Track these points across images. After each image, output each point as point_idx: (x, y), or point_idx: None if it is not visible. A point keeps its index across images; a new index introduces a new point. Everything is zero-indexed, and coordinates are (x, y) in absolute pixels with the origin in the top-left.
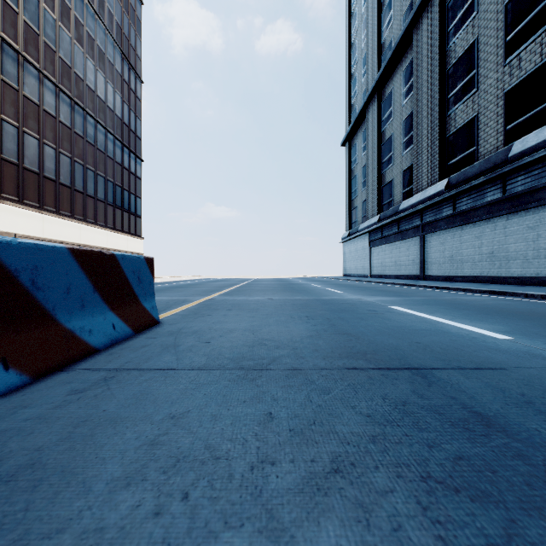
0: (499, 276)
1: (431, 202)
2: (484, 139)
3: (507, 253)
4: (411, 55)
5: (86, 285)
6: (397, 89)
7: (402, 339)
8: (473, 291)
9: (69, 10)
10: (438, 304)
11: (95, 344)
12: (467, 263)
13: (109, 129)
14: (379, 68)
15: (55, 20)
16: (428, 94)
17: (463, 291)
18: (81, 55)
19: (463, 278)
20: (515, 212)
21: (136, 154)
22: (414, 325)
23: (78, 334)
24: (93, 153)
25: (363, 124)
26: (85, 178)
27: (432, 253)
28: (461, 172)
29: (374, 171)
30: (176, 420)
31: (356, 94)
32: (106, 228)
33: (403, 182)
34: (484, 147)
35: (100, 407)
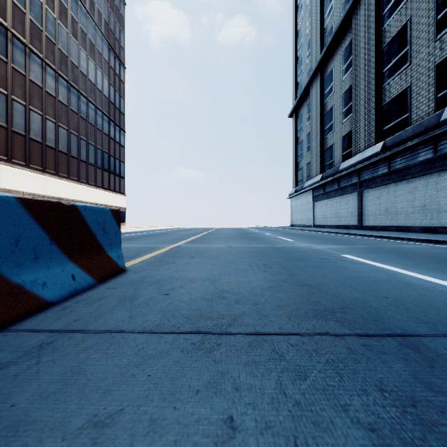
0: (431, 226)
1: (368, 162)
2: (416, 106)
3: (438, 206)
4: (350, 37)
5: (40, 236)
6: (337, 67)
7: (366, 292)
8: (410, 239)
9: (66, 10)
10: (385, 253)
11: (49, 297)
12: (401, 214)
13: (98, 106)
14: (321, 50)
15: (54, 18)
16: (365, 69)
17: (401, 239)
18: (76, 47)
19: (397, 228)
20: (446, 169)
21: (120, 127)
22: (372, 275)
23: (29, 288)
24: (85, 126)
25: (308, 98)
26: (79, 147)
27: (368, 206)
28: (395, 136)
29: (317, 137)
30: (99, 430)
31: (301, 73)
32: (96, 187)
33: (343, 146)
34: (416, 113)
35: (10, 398)
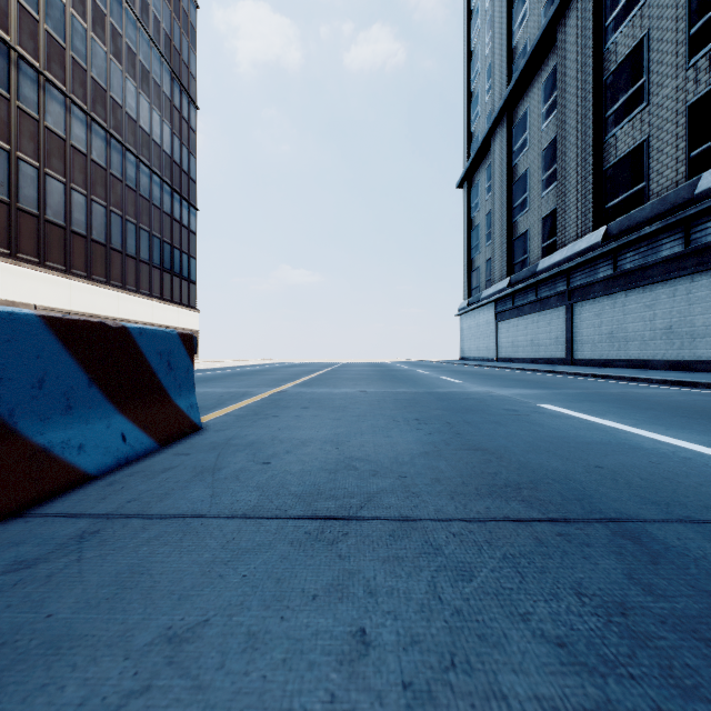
0: (680, 360)
1: (582, 259)
2: (657, 171)
3: (691, 328)
4: (554, 61)
5: (75, 374)
6: (533, 108)
7: (571, 459)
8: (647, 381)
9: (104, 17)
10: (605, 401)
11: (88, 467)
12: (634, 342)
13: (155, 169)
14: (509, 81)
15: (85, 29)
16: (578, 112)
17: (633, 381)
18: (119, 75)
19: (628, 363)
20: (704, 270)
21: (189, 202)
22: (581, 435)
23: (58, 453)
24: (134, 201)
25: (488, 158)
26: (124, 233)
27: (583, 329)
28: (624, 218)
29: (503, 219)
30: (176, 646)
31: (477, 117)
32: (151, 297)
33: (543, 234)
34: (657, 182)
35: (45, 606)
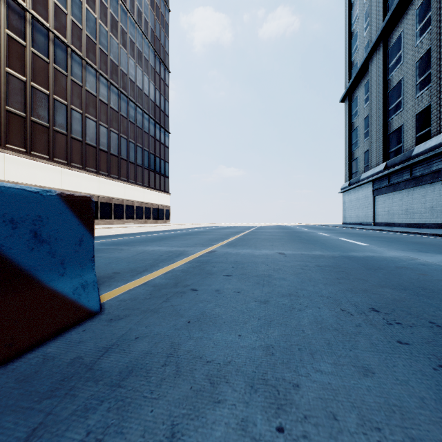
0: None
1: None
2: None
3: None
4: None
5: None
6: (407, 30)
7: None
8: None
9: (117, 23)
10: None
11: None
12: None
13: (145, 110)
14: (384, 16)
15: (107, 31)
16: None
17: None
18: (125, 56)
19: None
20: None
21: (164, 129)
22: None
23: None
24: (134, 130)
25: (365, 77)
26: (128, 149)
27: None
28: None
29: (379, 119)
30: None
31: (356, 49)
32: (143, 186)
33: (417, 126)
34: None
35: None
